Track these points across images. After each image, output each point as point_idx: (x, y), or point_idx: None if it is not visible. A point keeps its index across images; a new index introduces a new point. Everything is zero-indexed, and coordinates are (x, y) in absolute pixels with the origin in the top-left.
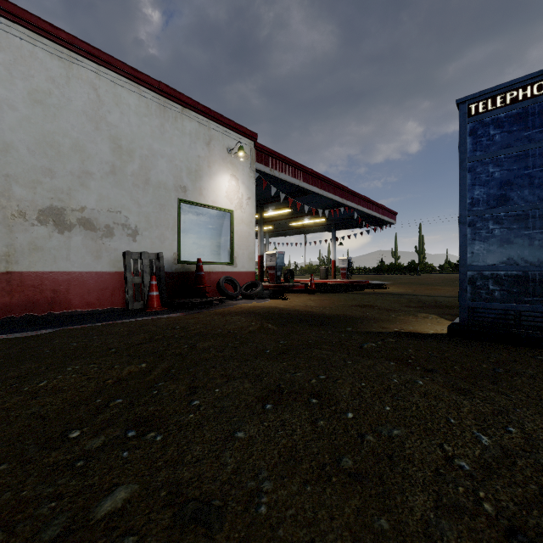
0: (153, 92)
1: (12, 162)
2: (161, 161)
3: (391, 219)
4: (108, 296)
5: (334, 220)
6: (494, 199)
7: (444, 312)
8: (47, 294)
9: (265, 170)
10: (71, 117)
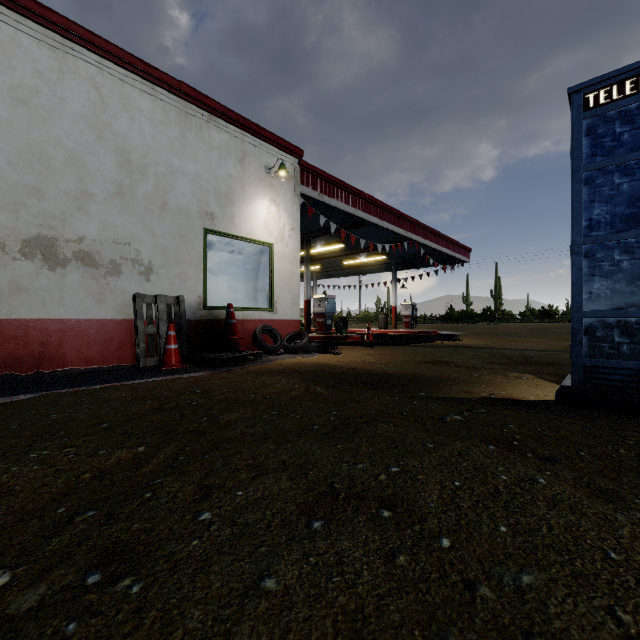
0: (171, 93)
1: None
2: (182, 181)
3: (464, 256)
4: (113, 350)
5: (396, 257)
6: (621, 220)
7: (539, 371)
8: (33, 348)
9: (313, 195)
10: (66, 122)
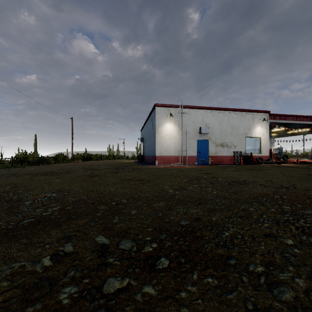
0: (239, 112)
1: (216, 136)
2: (241, 128)
3: None
4: (230, 161)
5: None
6: None
7: None
8: (221, 160)
9: (273, 121)
10: (224, 124)
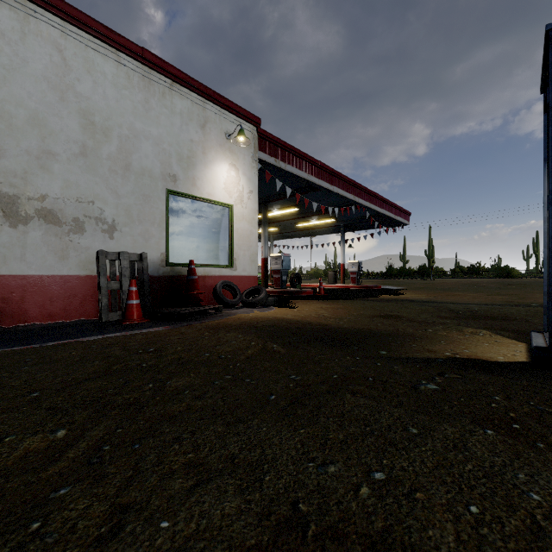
0: (135, 60)
1: None
2: (145, 144)
3: (405, 219)
4: (76, 305)
5: (343, 220)
6: None
7: (491, 326)
8: None
9: (270, 161)
10: (27, 82)
